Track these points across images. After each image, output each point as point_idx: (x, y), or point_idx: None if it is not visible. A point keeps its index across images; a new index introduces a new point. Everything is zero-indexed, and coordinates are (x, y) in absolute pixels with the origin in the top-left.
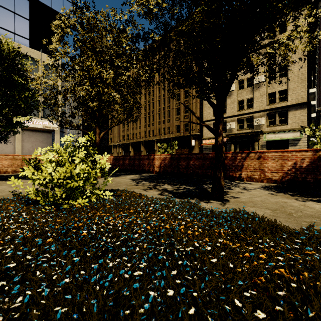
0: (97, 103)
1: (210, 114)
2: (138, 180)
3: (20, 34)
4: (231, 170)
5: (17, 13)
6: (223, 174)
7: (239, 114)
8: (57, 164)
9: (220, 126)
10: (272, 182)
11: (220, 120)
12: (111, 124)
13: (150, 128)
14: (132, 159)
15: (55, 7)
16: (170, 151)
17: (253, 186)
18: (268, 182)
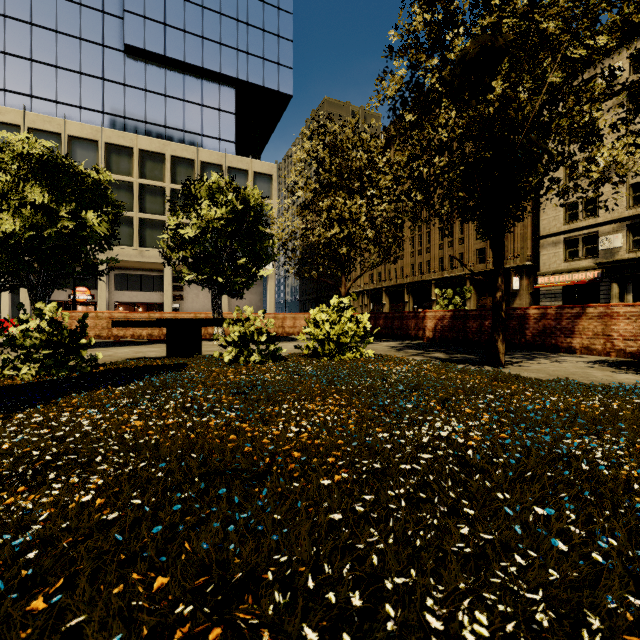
0: (346, 248)
1: (558, 219)
2: (399, 348)
3: (226, 138)
4: (554, 336)
5: (222, 110)
6: (503, 337)
7: (633, 214)
8: (332, 323)
9: (499, 279)
10: (625, 356)
11: (499, 272)
12: (361, 270)
13: (423, 258)
14: (389, 318)
15: (268, 83)
16: (460, 303)
17: (578, 359)
18: (619, 356)
